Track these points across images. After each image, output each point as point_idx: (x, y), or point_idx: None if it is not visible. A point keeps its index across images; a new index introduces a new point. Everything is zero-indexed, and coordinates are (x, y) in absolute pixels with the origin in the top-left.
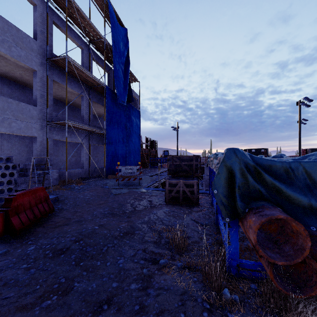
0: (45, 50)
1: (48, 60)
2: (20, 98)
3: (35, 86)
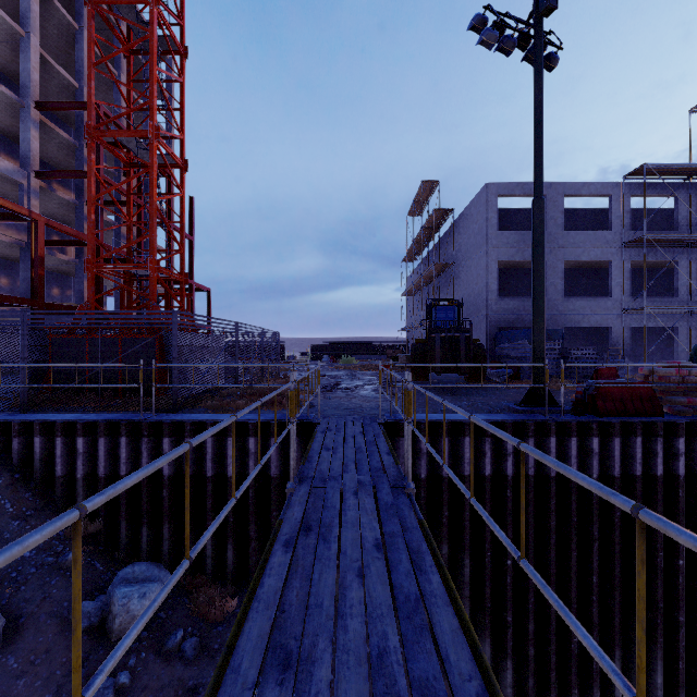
0: (621, 234)
1: (624, 244)
2: (594, 284)
3: (610, 276)
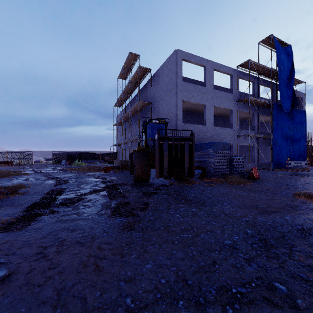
0: (235, 96)
1: (237, 101)
2: (216, 123)
3: (231, 117)
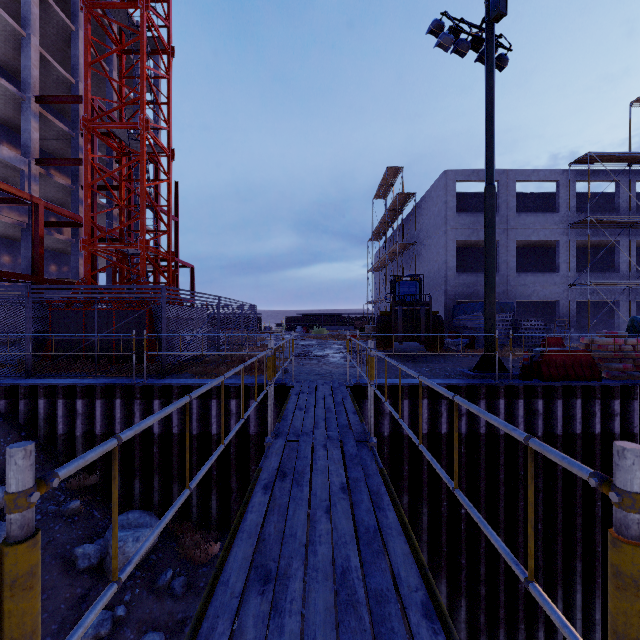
0: (567, 216)
1: (570, 225)
2: (543, 261)
3: (558, 254)
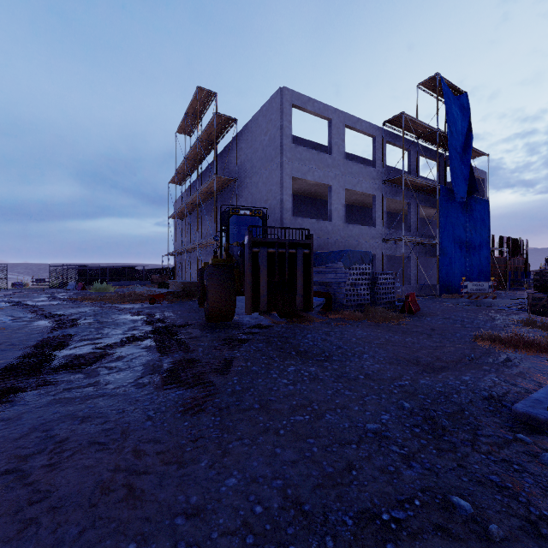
0: (381, 173)
1: (384, 181)
2: (350, 218)
3: (374, 209)
